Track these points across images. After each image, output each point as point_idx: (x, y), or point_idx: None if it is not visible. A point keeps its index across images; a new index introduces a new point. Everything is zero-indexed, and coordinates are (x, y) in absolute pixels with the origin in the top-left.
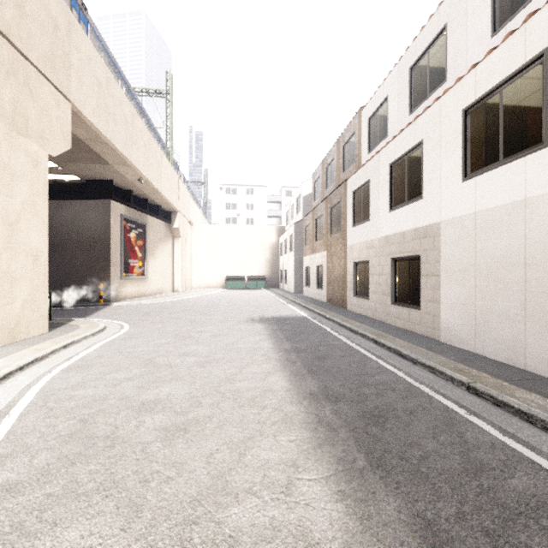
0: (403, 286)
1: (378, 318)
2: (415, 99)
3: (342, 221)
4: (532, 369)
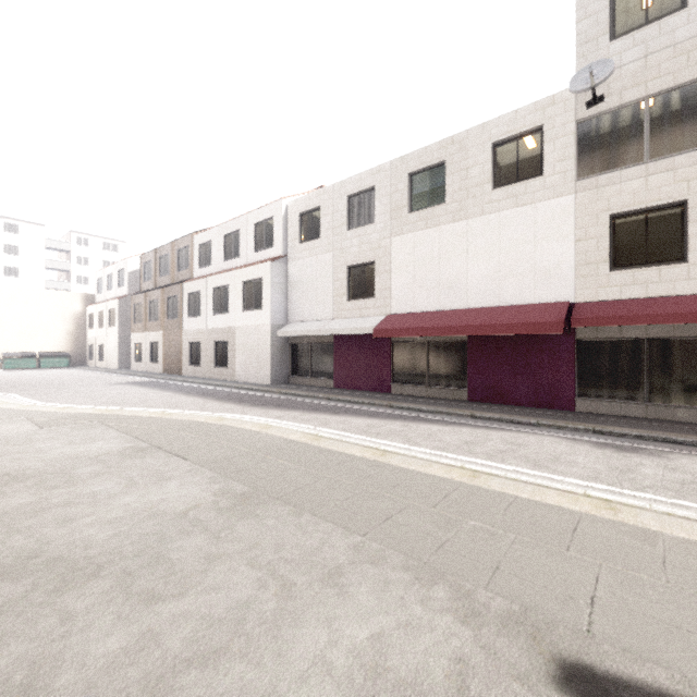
0: (220, 357)
1: (206, 377)
2: (227, 255)
3: (179, 311)
4: (259, 383)
